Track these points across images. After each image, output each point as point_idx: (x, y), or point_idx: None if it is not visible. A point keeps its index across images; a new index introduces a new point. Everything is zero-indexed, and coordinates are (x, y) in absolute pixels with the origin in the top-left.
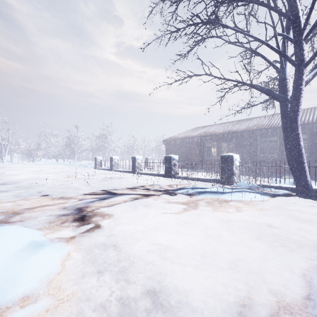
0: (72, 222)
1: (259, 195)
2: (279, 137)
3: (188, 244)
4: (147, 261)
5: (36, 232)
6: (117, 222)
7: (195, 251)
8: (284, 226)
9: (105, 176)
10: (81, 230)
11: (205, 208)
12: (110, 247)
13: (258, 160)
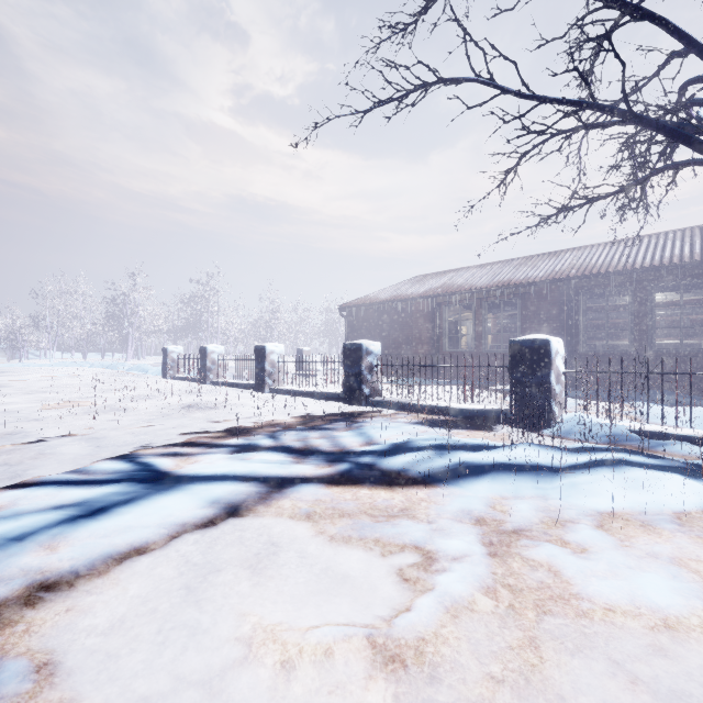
0: None
1: (692, 486)
2: (634, 297)
3: None
4: None
5: None
6: None
7: None
8: None
9: (176, 400)
10: None
11: (528, 576)
12: None
13: (580, 354)
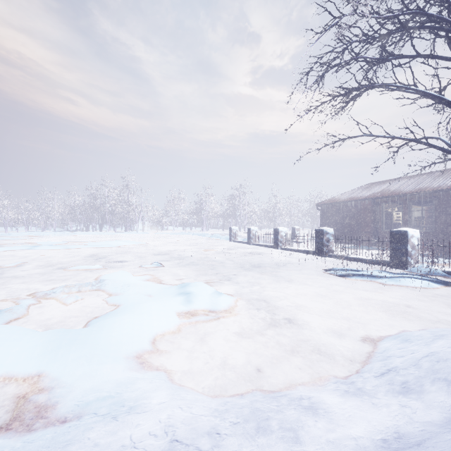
0: (231, 285)
1: (427, 282)
2: None
3: (320, 307)
4: (287, 311)
5: (213, 287)
6: (264, 289)
7: (323, 311)
8: (428, 309)
9: (243, 251)
10: (239, 291)
11: (349, 288)
12: (261, 302)
13: None
